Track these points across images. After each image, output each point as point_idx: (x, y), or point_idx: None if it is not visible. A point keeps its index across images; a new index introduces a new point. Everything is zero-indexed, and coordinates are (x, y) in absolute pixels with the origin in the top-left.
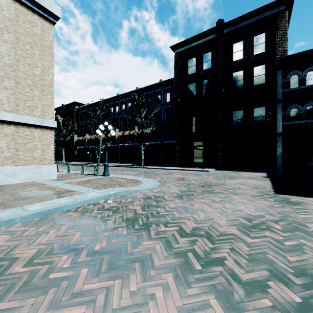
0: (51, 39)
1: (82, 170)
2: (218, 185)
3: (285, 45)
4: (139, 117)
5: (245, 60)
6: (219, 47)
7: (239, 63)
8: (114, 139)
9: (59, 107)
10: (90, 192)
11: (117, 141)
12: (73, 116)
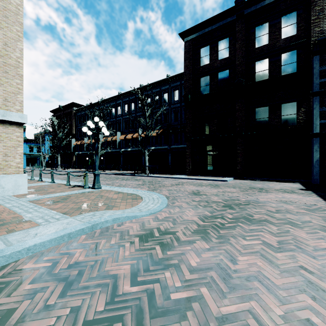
0: (18, 2)
1: (68, 180)
2: (252, 203)
3: (324, 24)
4: (143, 118)
5: (270, 45)
6: (238, 31)
7: (264, 49)
8: (115, 143)
9: (56, 108)
10: (51, 223)
11: (118, 145)
12: (71, 119)
